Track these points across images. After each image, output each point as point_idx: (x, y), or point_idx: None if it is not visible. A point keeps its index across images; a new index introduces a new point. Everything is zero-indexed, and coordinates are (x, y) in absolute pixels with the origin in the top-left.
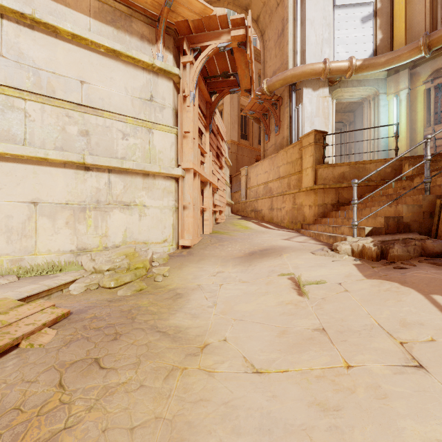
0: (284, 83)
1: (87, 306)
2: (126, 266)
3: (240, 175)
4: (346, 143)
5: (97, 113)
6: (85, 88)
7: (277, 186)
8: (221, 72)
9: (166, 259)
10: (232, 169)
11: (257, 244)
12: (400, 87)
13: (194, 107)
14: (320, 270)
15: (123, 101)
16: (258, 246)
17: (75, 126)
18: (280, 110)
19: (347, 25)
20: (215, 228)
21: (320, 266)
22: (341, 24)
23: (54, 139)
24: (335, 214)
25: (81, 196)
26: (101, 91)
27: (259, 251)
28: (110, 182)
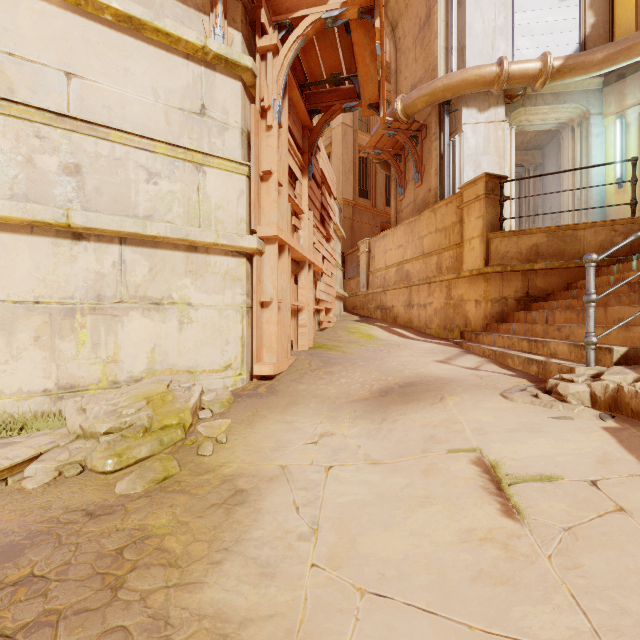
0: (432, 101)
1: (32, 534)
2: (145, 424)
3: (358, 251)
4: (541, 194)
5: (96, 133)
6: (74, 87)
7: (419, 268)
8: (328, 75)
9: (225, 403)
10: (345, 243)
11: (393, 371)
12: (628, 102)
13: (281, 130)
14: (535, 441)
15: (149, 114)
16: (395, 375)
17: (54, 155)
18: (422, 146)
19: (535, 4)
20: (318, 338)
21: (531, 431)
22: (525, 2)
23: (11, 179)
24: (526, 316)
25: (65, 287)
26: (107, 93)
27: (398, 386)
28: (122, 262)
